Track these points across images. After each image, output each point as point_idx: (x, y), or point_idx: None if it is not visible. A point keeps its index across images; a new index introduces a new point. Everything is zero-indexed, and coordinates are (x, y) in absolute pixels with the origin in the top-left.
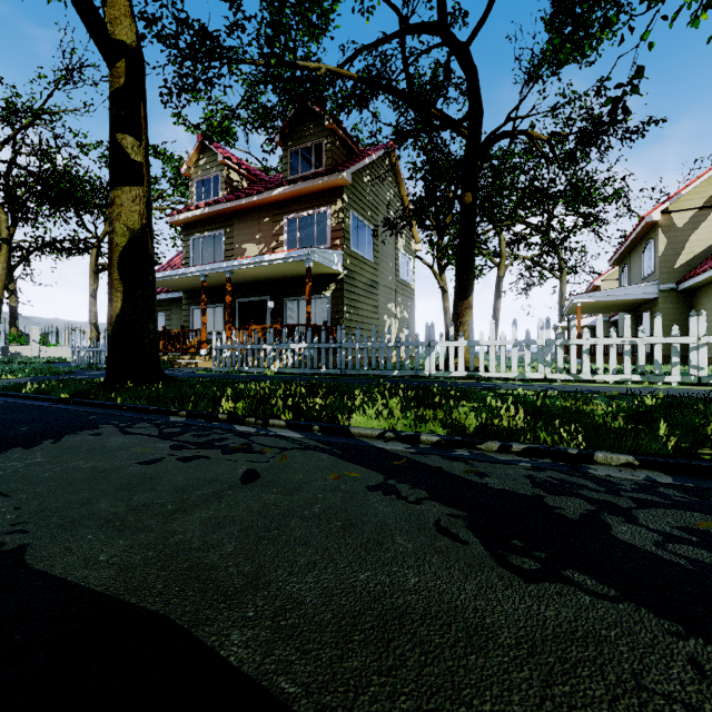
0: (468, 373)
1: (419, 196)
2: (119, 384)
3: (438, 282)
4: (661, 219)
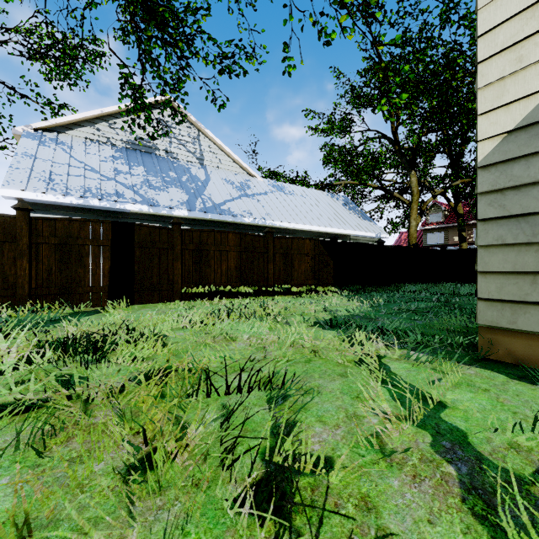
0: None
1: None
2: None
3: None
4: None
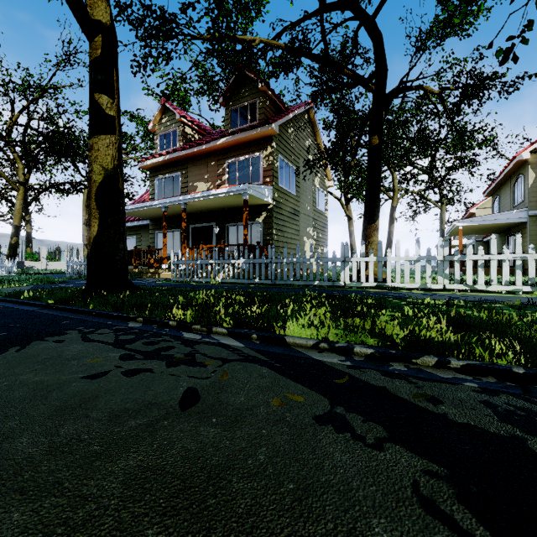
0: (377, 283)
1: (333, 142)
2: (95, 292)
3: (345, 211)
4: (530, 158)
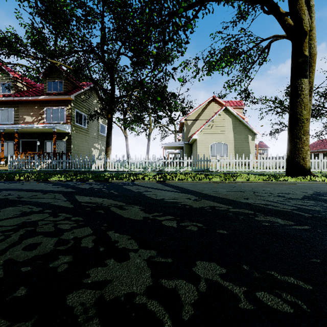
0: (104, 169)
1: (101, 108)
2: None
3: (124, 133)
4: (185, 122)
